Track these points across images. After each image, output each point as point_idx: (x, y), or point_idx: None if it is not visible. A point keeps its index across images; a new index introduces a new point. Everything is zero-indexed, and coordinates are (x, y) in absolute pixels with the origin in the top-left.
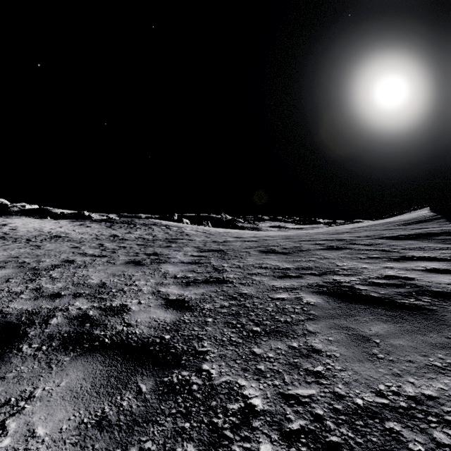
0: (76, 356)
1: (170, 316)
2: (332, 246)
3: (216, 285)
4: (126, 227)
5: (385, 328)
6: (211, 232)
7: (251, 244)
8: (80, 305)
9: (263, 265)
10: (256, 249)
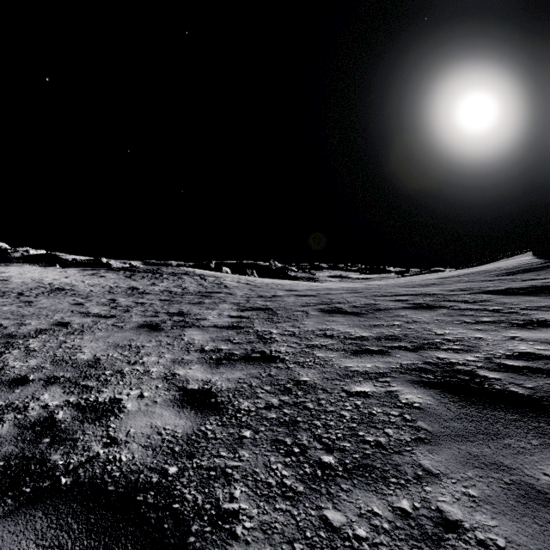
0: None
1: (183, 422)
2: (419, 304)
3: (260, 365)
4: (150, 277)
5: None
6: (256, 284)
7: (308, 299)
8: (49, 400)
9: (328, 332)
10: (316, 308)
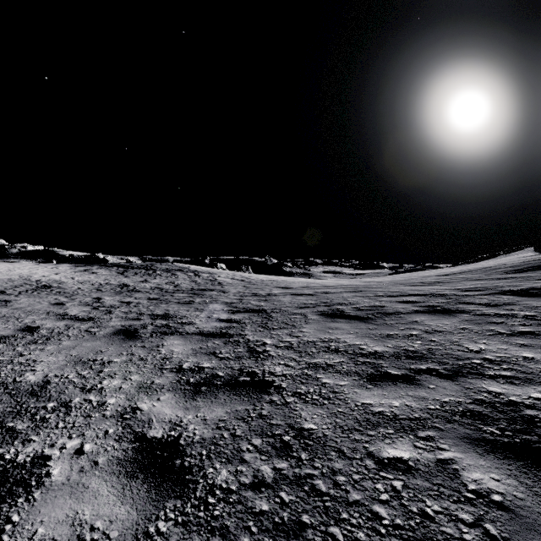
0: None
1: (125, 513)
2: (433, 307)
3: (249, 398)
4: (143, 273)
5: None
6: (251, 281)
7: (305, 299)
8: None
9: (333, 344)
10: (315, 310)
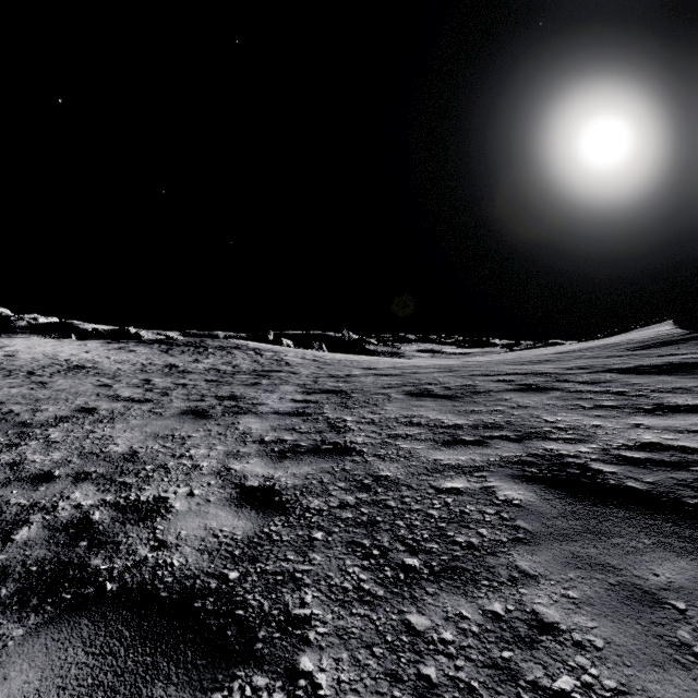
0: (38, 626)
1: (243, 524)
2: (528, 386)
3: (333, 459)
4: (192, 352)
5: (685, 571)
6: (325, 361)
7: (391, 380)
8: (81, 498)
9: (415, 419)
10: (401, 390)
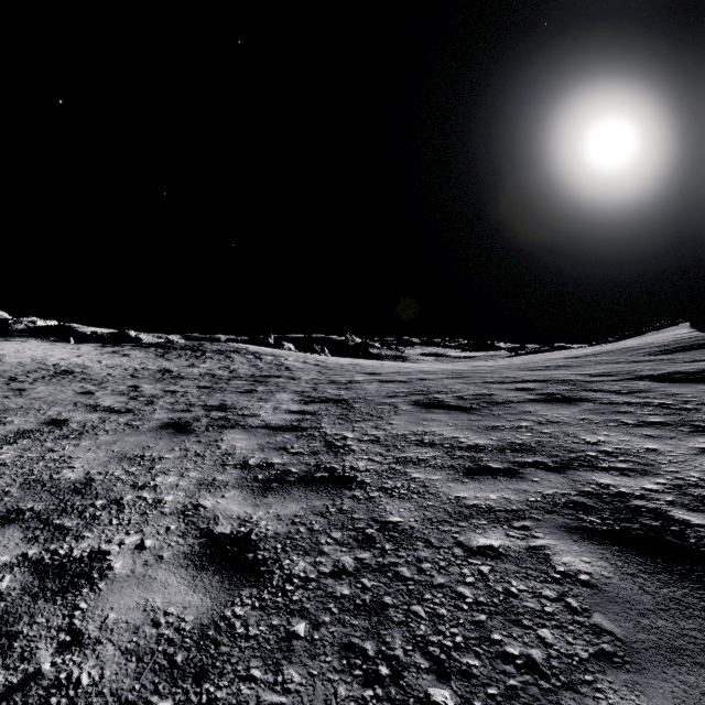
0: None
1: (199, 600)
2: (552, 395)
3: (327, 493)
4: (189, 356)
5: None
6: (327, 365)
7: (396, 387)
8: None
9: (427, 437)
10: (408, 399)
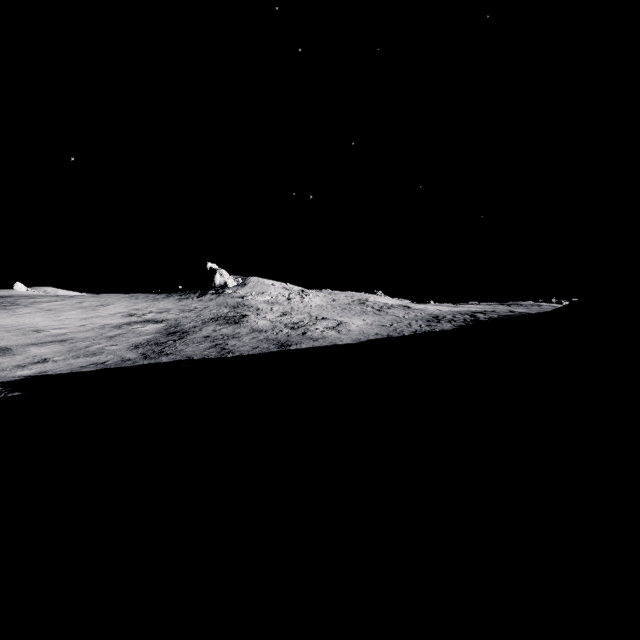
0: None
1: None
2: None
3: None
4: (521, 306)
5: None
6: None
7: None
8: None
9: None
10: None
